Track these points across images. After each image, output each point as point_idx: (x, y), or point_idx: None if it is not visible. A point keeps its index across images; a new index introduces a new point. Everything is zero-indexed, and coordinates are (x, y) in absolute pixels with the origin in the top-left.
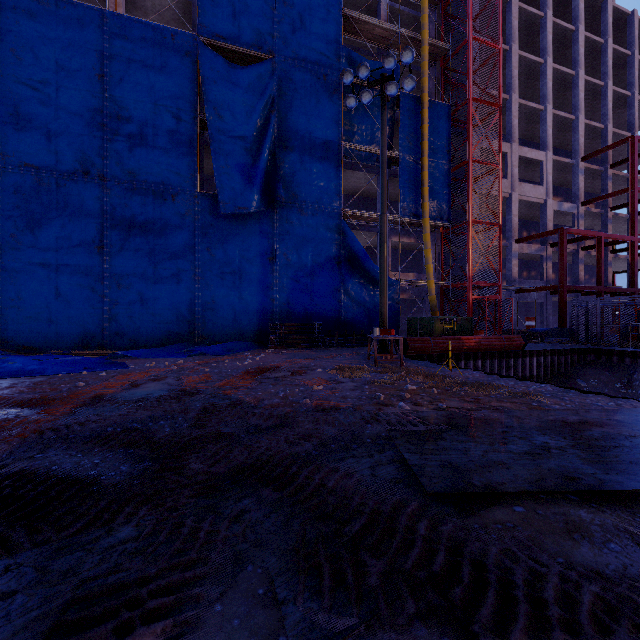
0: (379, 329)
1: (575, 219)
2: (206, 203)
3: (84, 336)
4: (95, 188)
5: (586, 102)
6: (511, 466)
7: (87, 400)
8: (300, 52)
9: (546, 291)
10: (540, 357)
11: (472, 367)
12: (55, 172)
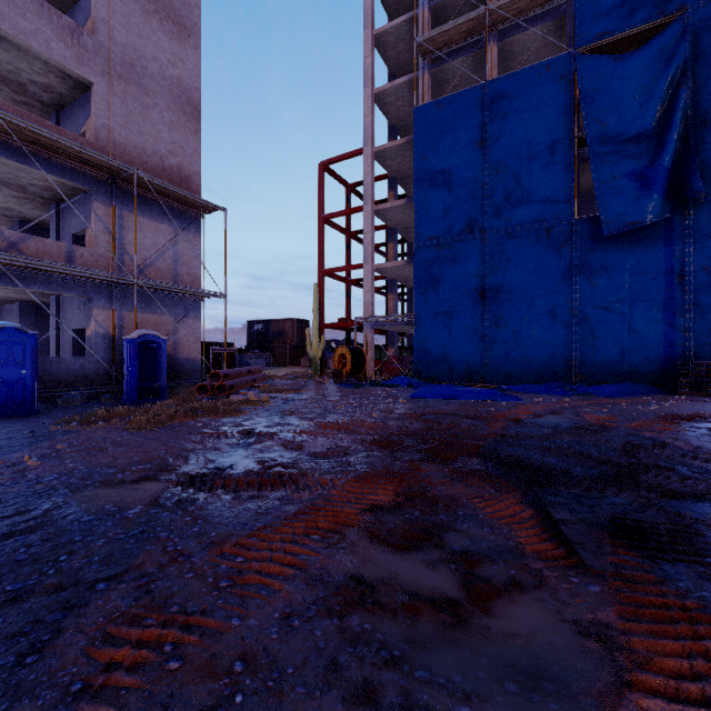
0: None
1: None
2: (585, 228)
3: (469, 371)
4: (477, 243)
5: None
6: None
7: (510, 421)
8: None
9: None
10: None
11: None
12: (448, 238)
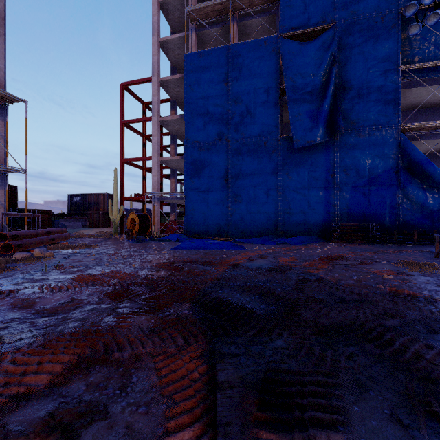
0: None
1: None
2: (285, 143)
3: (219, 229)
4: (224, 147)
5: None
6: None
7: (231, 265)
8: (358, 9)
9: None
10: None
11: None
12: (207, 142)
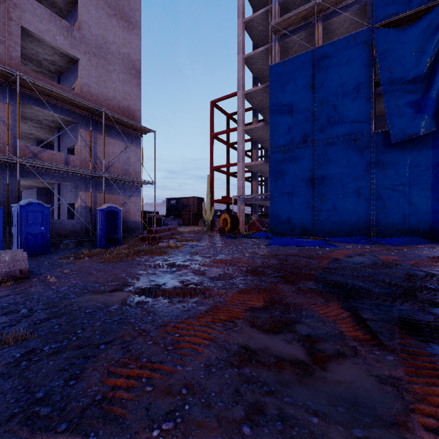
0: None
1: None
2: (379, 138)
3: (304, 229)
4: (309, 148)
5: None
6: None
7: (331, 259)
8: None
9: None
10: None
11: None
12: (291, 146)
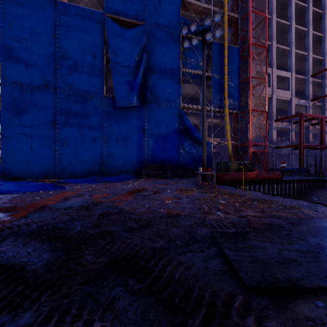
0: (202, 168)
1: (307, 108)
2: (109, 101)
3: (45, 171)
4: (51, 94)
5: (313, 45)
6: (301, 263)
7: (37, 208)
8: (158, 20)
9: (291, 147)
10: (290, 183)
11: (253, 189)
12: (30, 86)
